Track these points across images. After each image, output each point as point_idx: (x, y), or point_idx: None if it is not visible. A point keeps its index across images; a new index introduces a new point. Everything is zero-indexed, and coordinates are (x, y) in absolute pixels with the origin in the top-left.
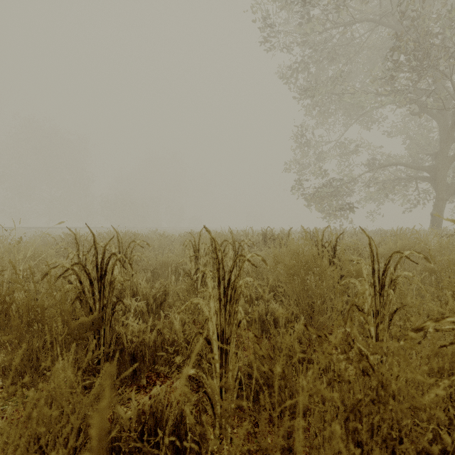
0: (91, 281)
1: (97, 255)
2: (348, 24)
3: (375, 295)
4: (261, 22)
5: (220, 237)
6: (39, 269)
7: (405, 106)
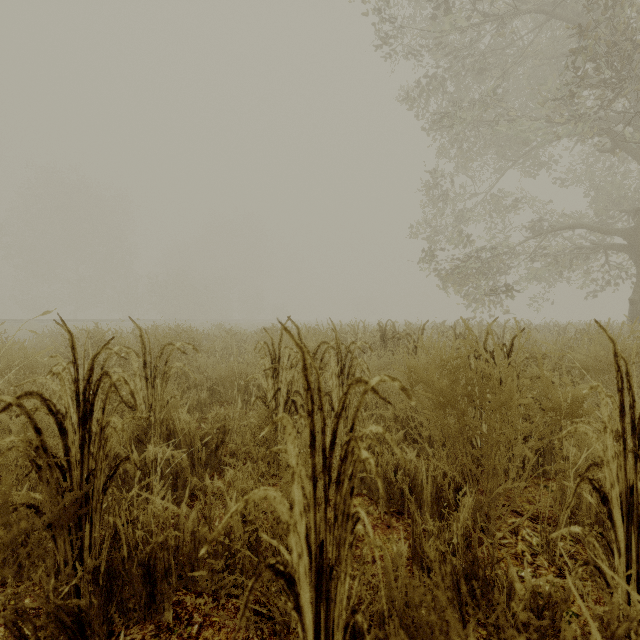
0: (62, 426)
1: (77, 375)
2: (505, 18)
3: (626, 457)
4: (376, 15)
5: (314, 334)
6: (24, 388)
7: (592, 138)
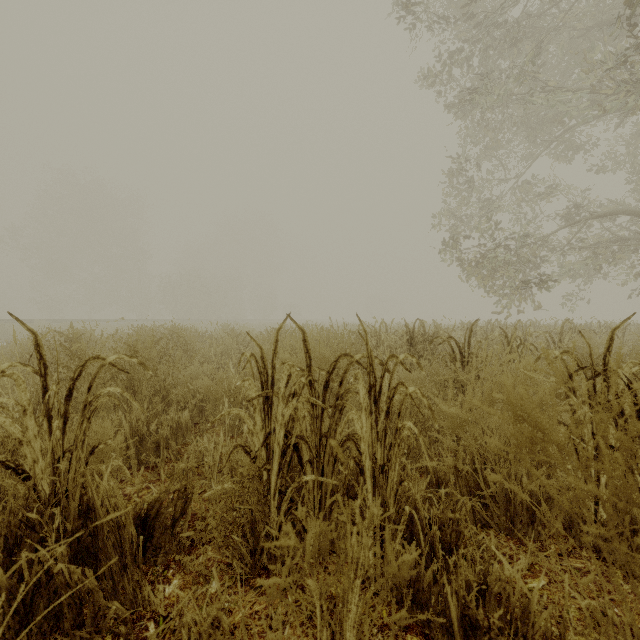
0: None
1: None
2: None
3: None
4: None
5: (328, 337)
6: None
7: None
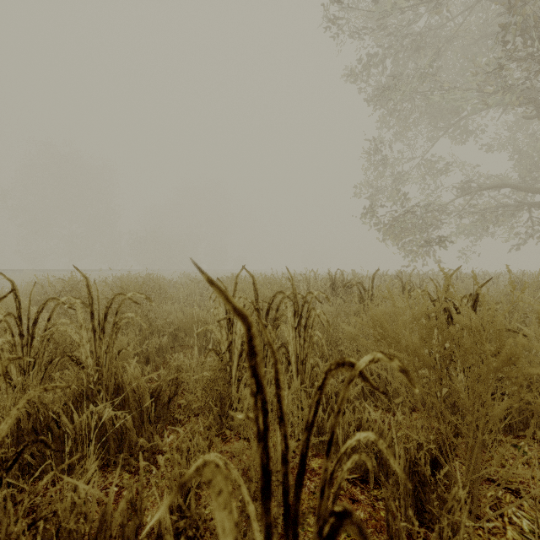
0: None
1: None
2: None
3: None
4: None
5: (270, 283)
6: None
7: (520, 106)
